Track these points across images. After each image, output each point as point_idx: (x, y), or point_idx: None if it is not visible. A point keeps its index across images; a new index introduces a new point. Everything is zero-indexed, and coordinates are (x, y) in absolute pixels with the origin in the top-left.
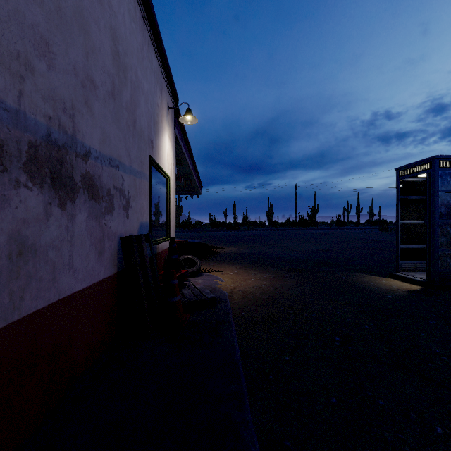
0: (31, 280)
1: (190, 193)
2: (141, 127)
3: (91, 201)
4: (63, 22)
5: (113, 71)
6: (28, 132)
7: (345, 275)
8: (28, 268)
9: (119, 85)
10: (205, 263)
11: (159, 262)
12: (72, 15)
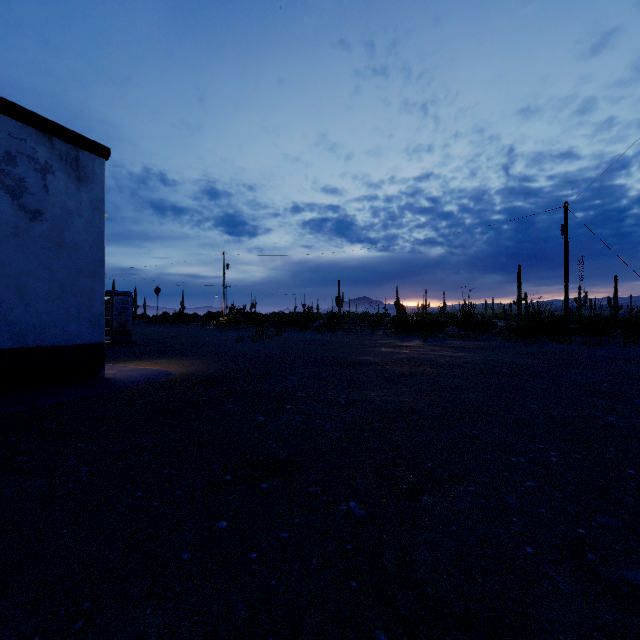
0: None
1: None
2: None
3: None
4: None
5: None
6: None
7: None
8: None
9: None
10: None
11: None
12: None
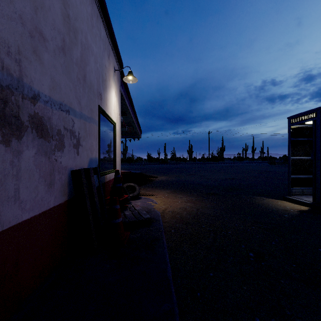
0: None
1: (133, 137)
2: (91, 82)
3: (41, 139)
4: None
5: (64, 30)
6: None
7: (249, 198)
8: None
9: (69, 43)
10: (143, 188)
11: (107, 189)
12: None
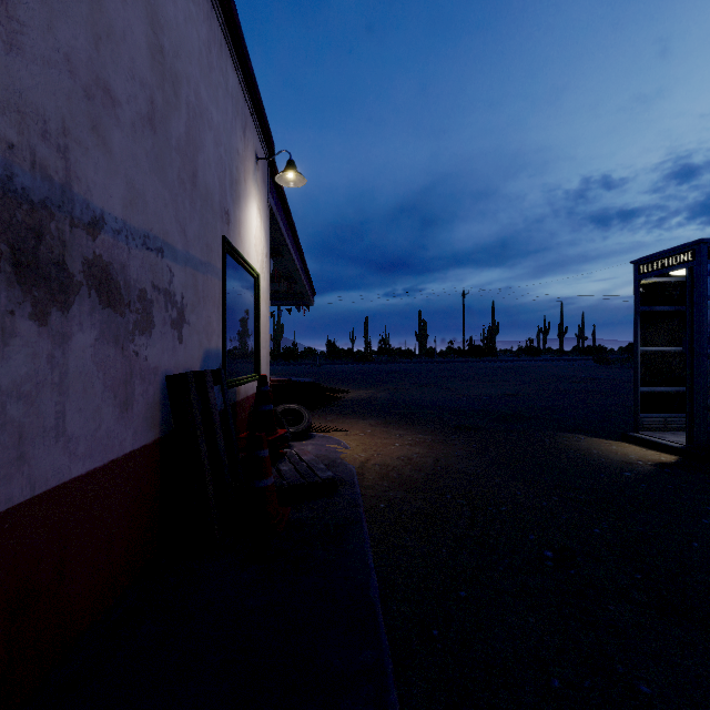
0: None
1: (296, 303)
2: (208, 187)
3: (106, 311)
4: None
5: (152, 80)
6: None
7: (549, 436)
8: None
9: (164, 107)
10: (319, 416)
11: (241, 417)
12: None
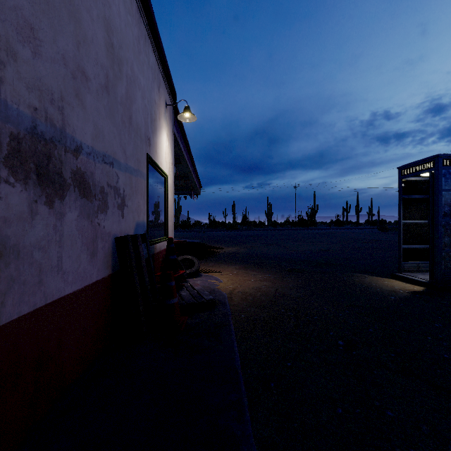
0: (13, 283)
1: (189, 193)
2: (138, 124)
3: (83, 200)
4: (51, 7)
5: (107, 64)
6: (10, 123)
7: (346, 275)
8: (10, 271)
9: (113, 79)
10: (204, 263)
11: (157, 263)
12: (61, 1)
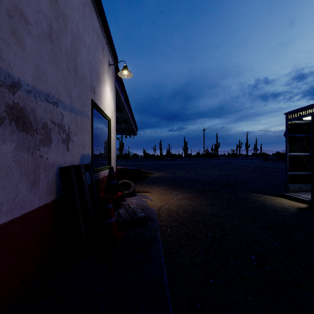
0: None
1: (129, 133)
2: (83, 74)
3: (22, 133)
4: None
5: (51, 15)
6: None
7: (246, 194)
8: None
9: (58, 30)
10: (139, 185)
11: (101, 186)
12: None
